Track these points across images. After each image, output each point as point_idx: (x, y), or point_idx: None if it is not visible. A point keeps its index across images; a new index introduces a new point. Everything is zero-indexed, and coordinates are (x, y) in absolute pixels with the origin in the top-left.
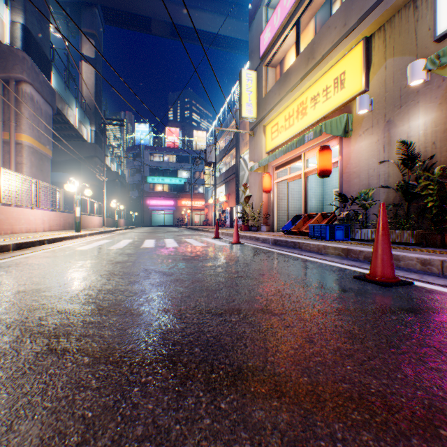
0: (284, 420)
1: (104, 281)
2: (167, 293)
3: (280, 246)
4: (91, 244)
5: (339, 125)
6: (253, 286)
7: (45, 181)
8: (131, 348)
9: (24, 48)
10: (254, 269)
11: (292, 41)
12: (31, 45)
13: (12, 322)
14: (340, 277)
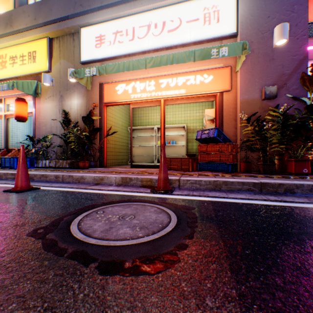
0: None
1: None
2: None
3: None
4: None
5: (32, 87)
6: None
7: None
8: None
9: None
10: None
11: None
12: None
13: None
14: None
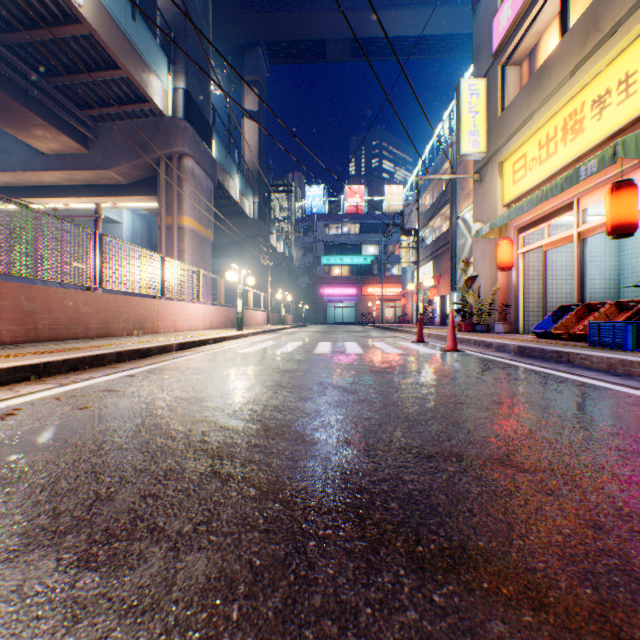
0: None
1: (270, 395)
2: (348, 418)
3: (530, 358)
4: (254, 346)
5: None
6: (481, 419)
7: (205, 269)
8: (304, 486)
9: (185, 117)
10: (483, 392)
11: (554, 11)
12: (192, 111)
13: (176, 433)
14: None
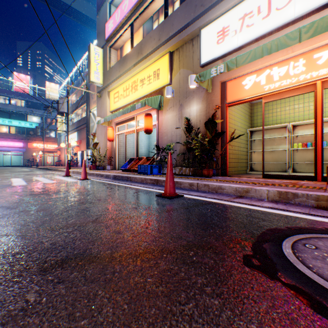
0: (90, 273)
1: None
2: (10, 222)
3: (118, 180)
4: None
5: (156, 102)
6: (90, 207)
7: None
8: None
9: None
10: (94, 196)
11: (129, 37)
12: None
13: None
14: (149, 196)
